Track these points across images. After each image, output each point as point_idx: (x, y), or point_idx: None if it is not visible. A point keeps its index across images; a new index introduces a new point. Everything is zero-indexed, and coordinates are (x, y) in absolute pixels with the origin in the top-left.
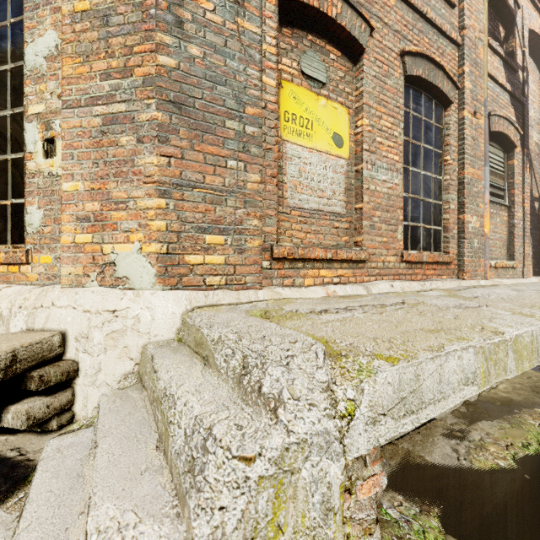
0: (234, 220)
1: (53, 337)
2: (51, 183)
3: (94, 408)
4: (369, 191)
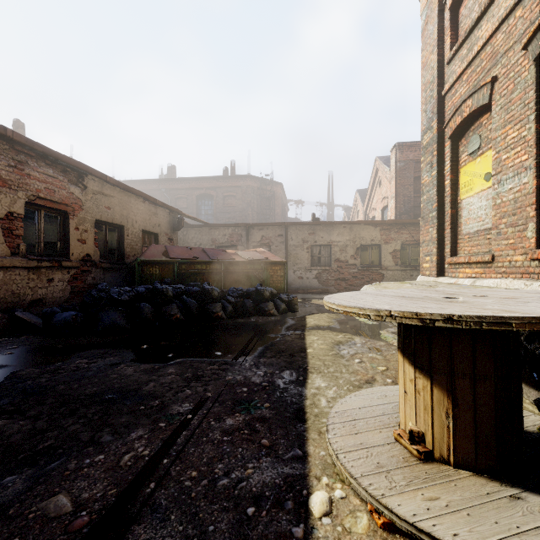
0: (430, 251)
1: None
2: None
3: None
4: (496, 206)
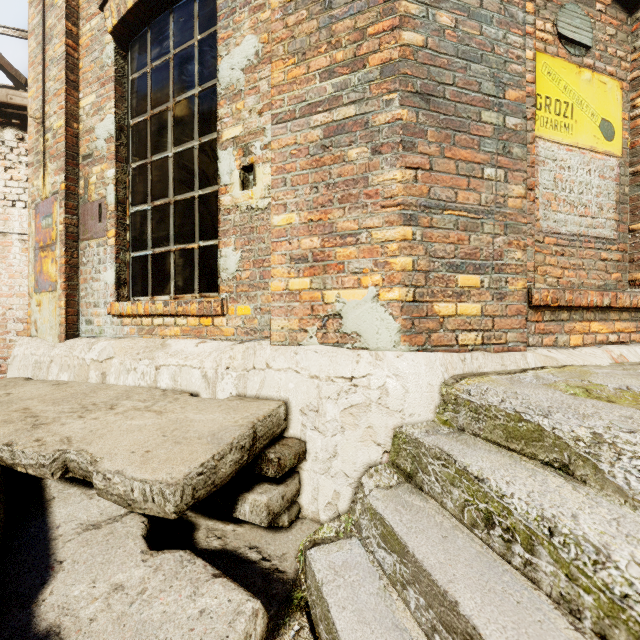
0: (491, 253)
1: (279, 409)
2: (250, 219)
3: (328, 504)
4: None
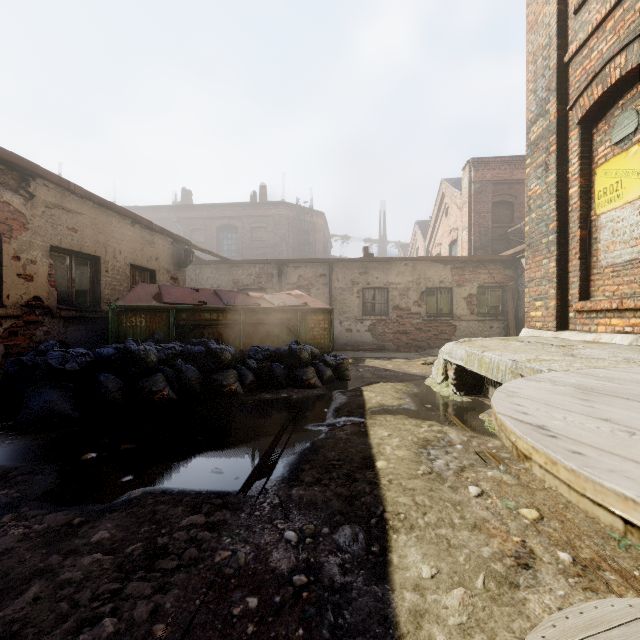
0: (544, 292)
1: None
2: None
3: None
4: None
